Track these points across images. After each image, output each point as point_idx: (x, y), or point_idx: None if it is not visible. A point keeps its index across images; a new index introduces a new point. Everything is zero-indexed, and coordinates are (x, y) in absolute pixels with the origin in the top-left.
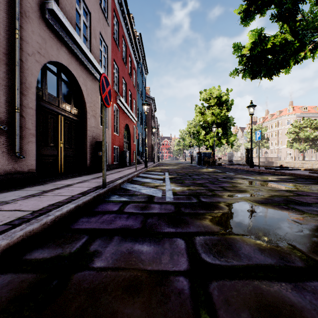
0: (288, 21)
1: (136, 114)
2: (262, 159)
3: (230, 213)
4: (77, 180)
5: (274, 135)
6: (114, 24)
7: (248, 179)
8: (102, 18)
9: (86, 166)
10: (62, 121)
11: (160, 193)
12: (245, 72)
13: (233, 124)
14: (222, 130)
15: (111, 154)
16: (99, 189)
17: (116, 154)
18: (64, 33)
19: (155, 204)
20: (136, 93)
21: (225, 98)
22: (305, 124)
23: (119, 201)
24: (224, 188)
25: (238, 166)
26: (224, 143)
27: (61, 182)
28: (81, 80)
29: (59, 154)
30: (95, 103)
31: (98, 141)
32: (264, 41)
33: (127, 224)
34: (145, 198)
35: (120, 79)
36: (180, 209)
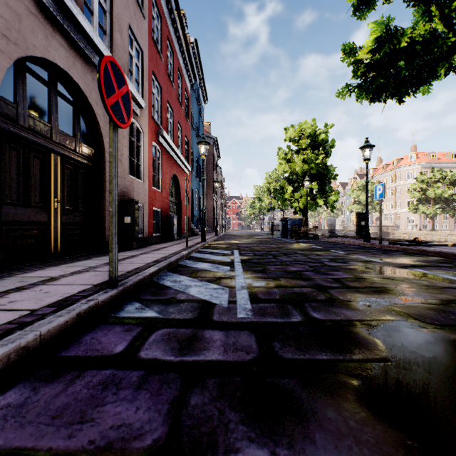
0: (436, 3)
1: (190, 161)
2: (373, 229)
3: (395, 362)
4: (75, 267)
5: (390, 194)
6: (154, 18)
7: (373, 263)
8: (133, 3)
9: (103, 240)
10: (59, 165)
11: (226, 296)
12: (362, 90)
13: (334, 177)
14: (318, 185)
15: (149, 220)
16: (101, 291)
17: (157, 220)
18: (59, 11)
19: (214, 330)
20: (189, 129)
21: (322, 137)
22: (436, 178)
23: (137, 320)
24: (343, 282)
25: (345, 240)
26: (321, 205)
27: (44, 271)
28: (93, 98)
29: (53, 221)
30: (119, 138)
31: (125, 200)
32: (395, 37)
33: (127, 423)
34: (194, 312)
35: (164, 104)
36: (271, 347)
